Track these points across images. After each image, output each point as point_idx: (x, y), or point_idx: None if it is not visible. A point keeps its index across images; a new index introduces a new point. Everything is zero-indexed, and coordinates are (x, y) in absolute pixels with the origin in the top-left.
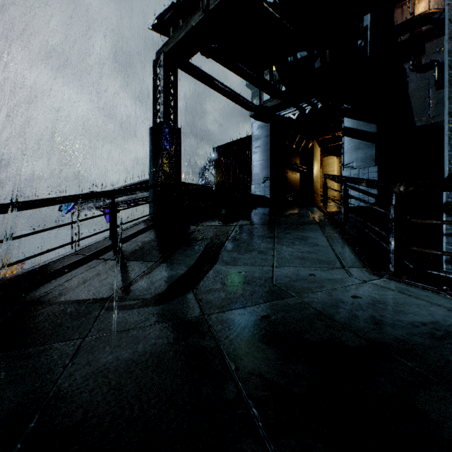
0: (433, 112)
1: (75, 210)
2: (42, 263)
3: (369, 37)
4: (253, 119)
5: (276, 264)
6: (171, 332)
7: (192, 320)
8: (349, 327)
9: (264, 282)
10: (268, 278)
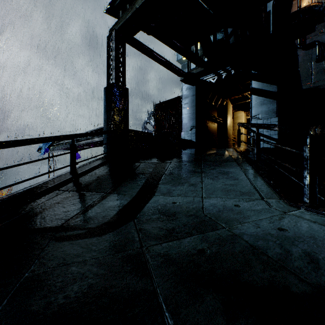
0: (314, 79)
1: (51, 150)
2: (11, 193)
3: (271, 19)
4: (183, 82)
5: (205, 195)
6: (109, 269)
7: (131, 253)
8: (287, 266)
9: (196, 212)
10: (198, 208)
